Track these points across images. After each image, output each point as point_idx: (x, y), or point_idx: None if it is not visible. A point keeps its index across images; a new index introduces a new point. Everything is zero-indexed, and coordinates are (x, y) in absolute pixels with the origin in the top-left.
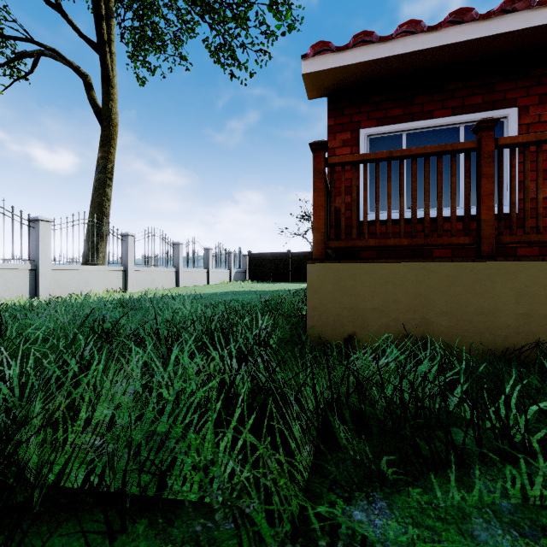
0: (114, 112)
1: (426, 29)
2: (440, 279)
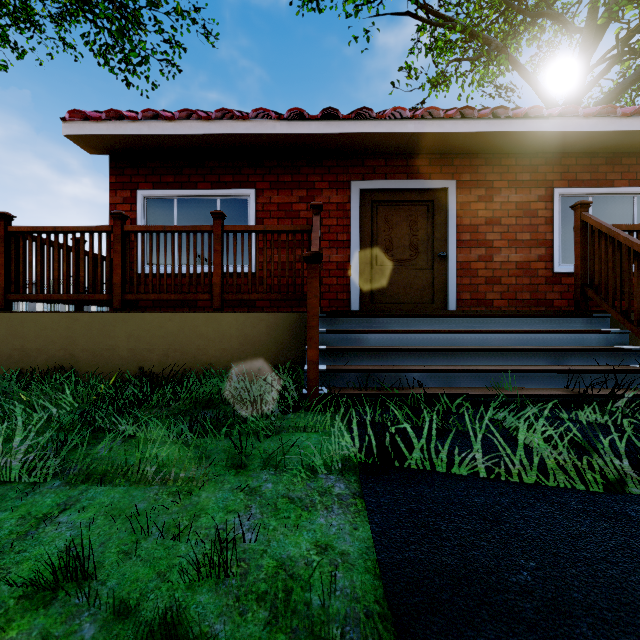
0: None
1: (165, 118)
2: (82, 325)
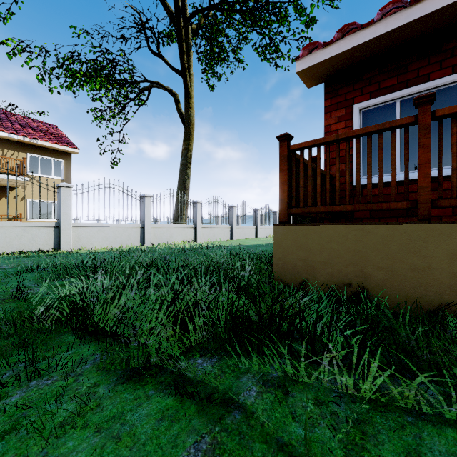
0: (191, 116)
1: (409, 4)
2: (376, 239)
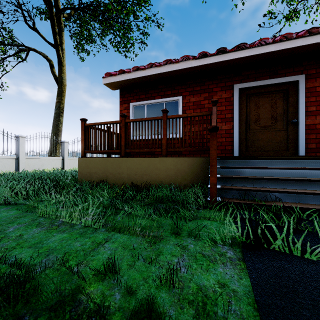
0: (64, 79)
1: (141, 69)
2: (110, 163)
